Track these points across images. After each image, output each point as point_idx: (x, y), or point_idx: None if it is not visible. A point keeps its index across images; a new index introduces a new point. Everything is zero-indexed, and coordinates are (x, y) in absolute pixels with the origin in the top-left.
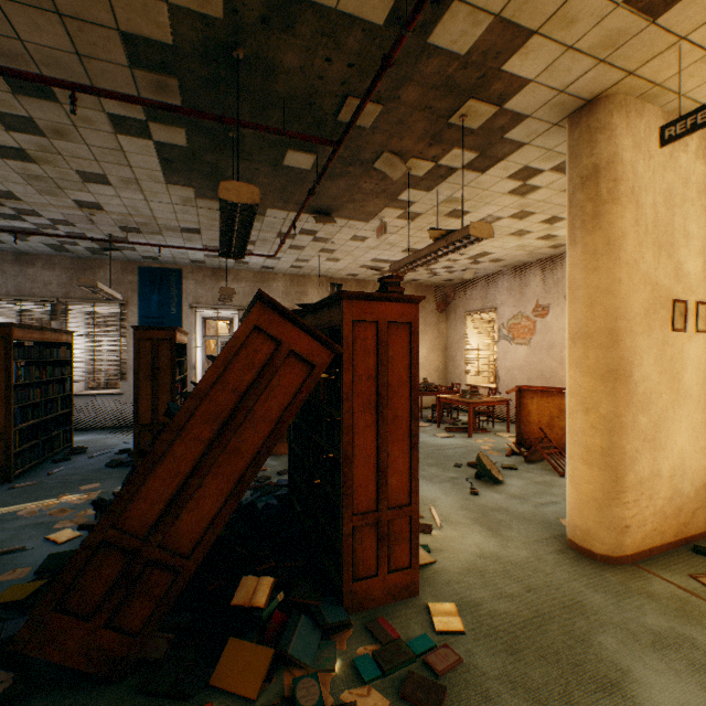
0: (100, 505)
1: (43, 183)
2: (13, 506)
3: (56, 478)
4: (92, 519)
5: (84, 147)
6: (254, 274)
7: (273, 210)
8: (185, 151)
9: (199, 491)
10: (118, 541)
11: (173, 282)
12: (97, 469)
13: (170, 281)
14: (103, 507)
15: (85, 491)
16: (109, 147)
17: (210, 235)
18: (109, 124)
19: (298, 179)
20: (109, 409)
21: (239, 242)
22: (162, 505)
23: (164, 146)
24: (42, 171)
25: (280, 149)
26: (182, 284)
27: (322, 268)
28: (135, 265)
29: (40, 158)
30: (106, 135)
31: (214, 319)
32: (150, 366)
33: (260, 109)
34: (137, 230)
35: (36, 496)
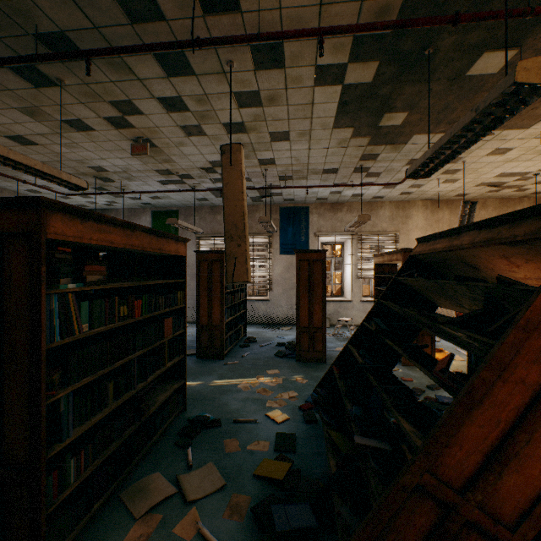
0: (320, 404)
1: (244, 149)
2: (232, 380)
3: (247, 360)
4: (288, 403)
5: (284, 108)
6: (363, 204)
7: (418, 135)
8: (365, 89)
9: (522, 448)
10: (432, 488)
11: (302, 217)
12: (270, 357)
13: (300, 216)
14: (322, 407)
15: (271, 375)
16: (303, 103)
17: (343, 173)
18: (313, 77)
19: (470, 90)
20: (261, 311)
21: (450, 154)
22: (478, 457)
23: (349, 88)
24: (247, 139)
25: (473, 55)
26: (308, 217)
27: (431, 192)
28: (277, 207)
29: (250, 127)
30: (305, 90)
31: (329, 244)
32: (306, 281)
33: (481, 3)
34: (289, 177)
35: (242, 374)
